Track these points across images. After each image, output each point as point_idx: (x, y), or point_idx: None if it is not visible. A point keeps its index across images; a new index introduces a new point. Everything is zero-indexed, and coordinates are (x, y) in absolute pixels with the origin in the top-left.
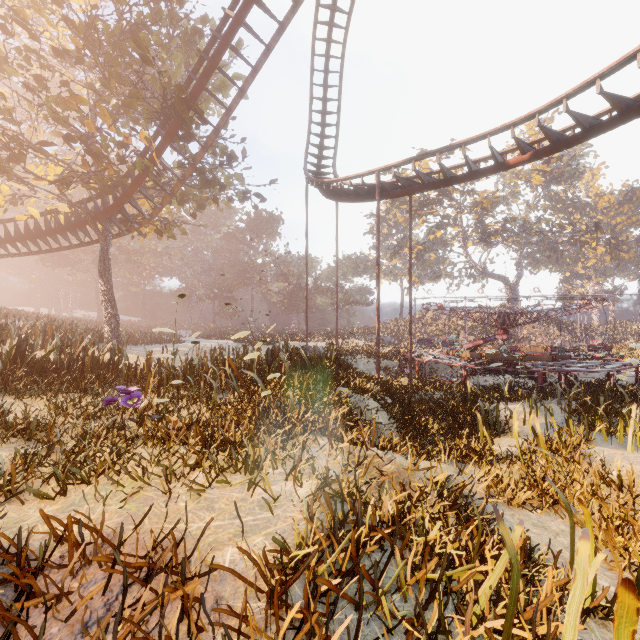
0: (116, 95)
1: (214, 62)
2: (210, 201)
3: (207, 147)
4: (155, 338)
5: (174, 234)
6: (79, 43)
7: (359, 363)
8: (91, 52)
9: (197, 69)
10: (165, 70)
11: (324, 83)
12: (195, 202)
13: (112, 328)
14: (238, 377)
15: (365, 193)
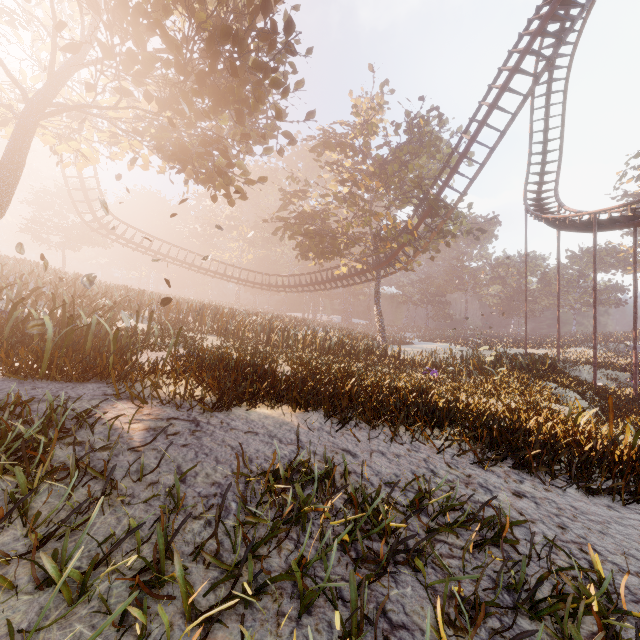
0: (397, 207)
1: (454, 171)
2: (439, 240)
3: (446, 219)
4: (394, 340)
5: (412, 266)
6: (379, 184)
7: (582, 372)
8: (381, 182)
9: (441, 173)
10: (422, 182)
11: (545, 116)
12: (433, 249)
13: (382, 335)
14: (478, 369)
15: (584, 226)
